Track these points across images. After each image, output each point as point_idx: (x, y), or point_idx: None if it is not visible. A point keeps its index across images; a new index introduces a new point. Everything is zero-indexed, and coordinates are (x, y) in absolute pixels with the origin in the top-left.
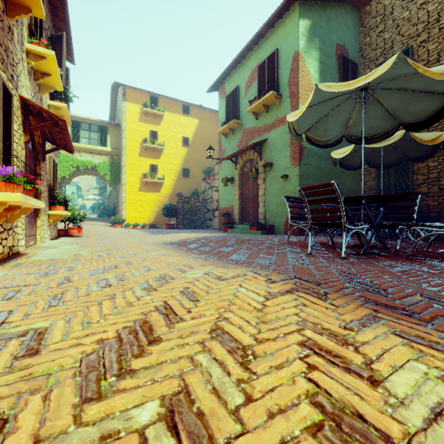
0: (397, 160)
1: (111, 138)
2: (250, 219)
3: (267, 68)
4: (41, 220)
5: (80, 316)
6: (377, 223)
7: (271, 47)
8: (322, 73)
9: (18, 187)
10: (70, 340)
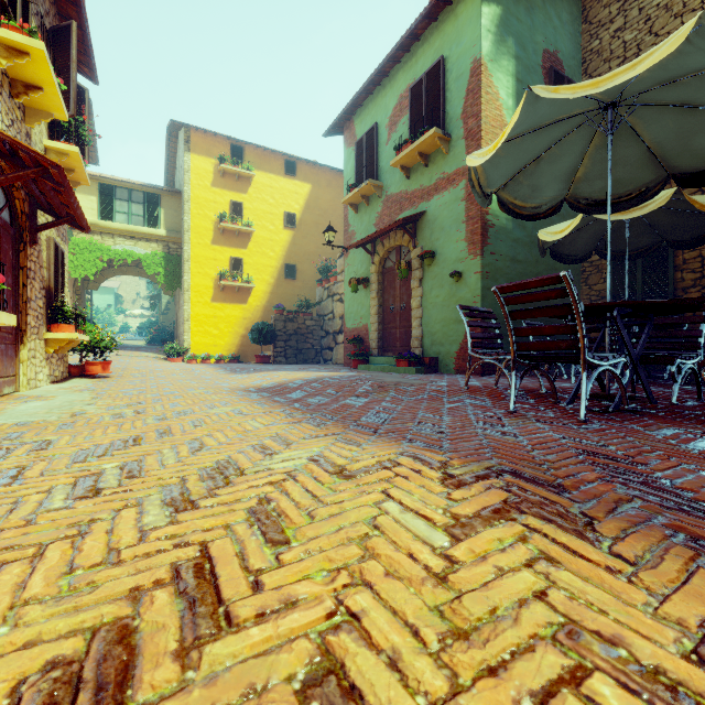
0: (651, 246)
1: (166, 214)
2: (396, 348)
3: (426, 90)
4: (30, 349)
5: None
6: (637, 353)
7: (433, 55)
8: (519, 98)
9: None
10: None
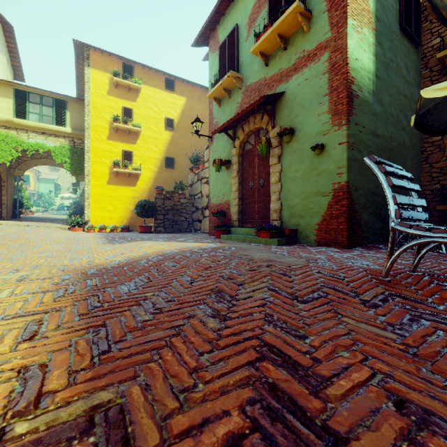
0: None
1: (71, 116)
2: (254, 220)
3: None
4: None
5: None
6: None
7: None
8: None
9: None
10: None
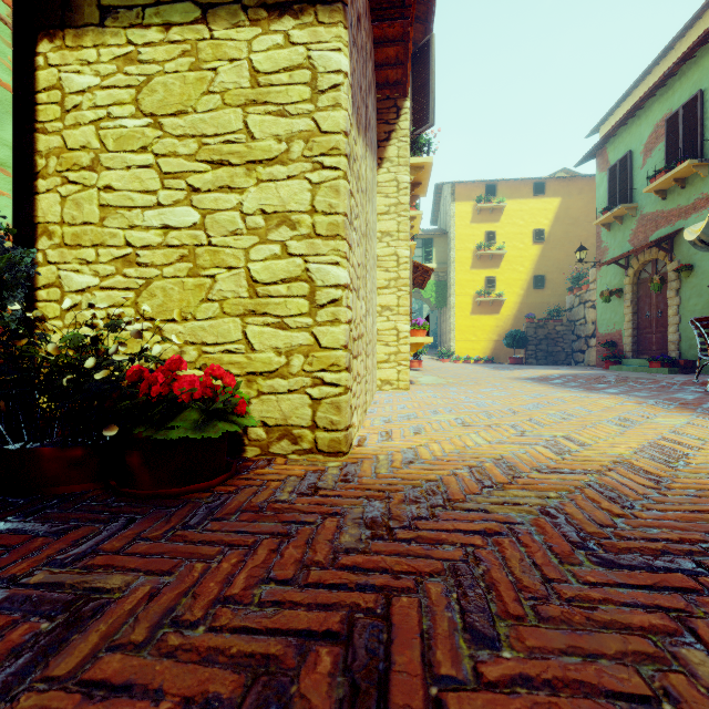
0: None
1: (436, 251)
2: (651, 351)
3: (682, 121)
4: None
5: (502, 400)
6: None
7: (690, 87)
8: None
9: (426, 332)
10: (508, 404)
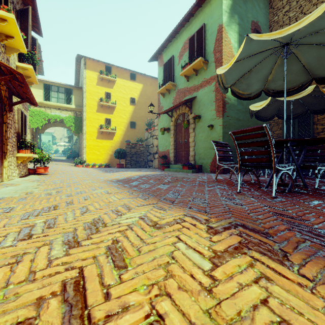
0: (302, 113)
1: (75, 98)
2: (182, 160)
3: (196, 40)
4: (8, 161)
5: None
6: (299, 164)
7: (199, 23)
8: (240, 43)
9: None
10: None
